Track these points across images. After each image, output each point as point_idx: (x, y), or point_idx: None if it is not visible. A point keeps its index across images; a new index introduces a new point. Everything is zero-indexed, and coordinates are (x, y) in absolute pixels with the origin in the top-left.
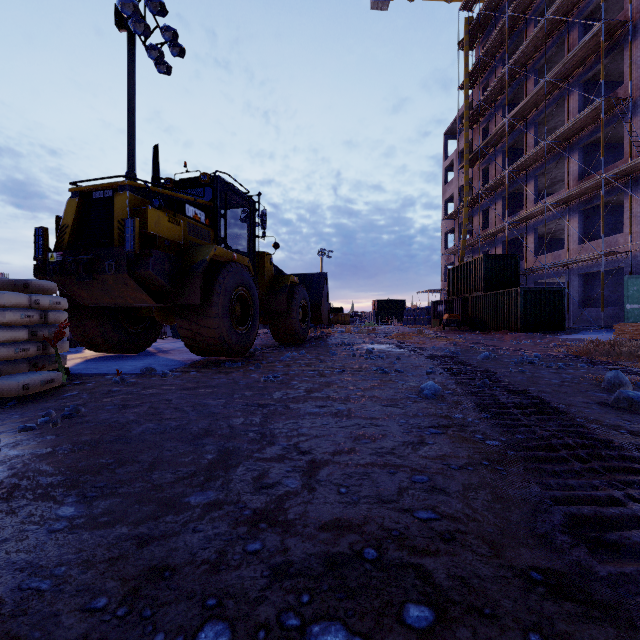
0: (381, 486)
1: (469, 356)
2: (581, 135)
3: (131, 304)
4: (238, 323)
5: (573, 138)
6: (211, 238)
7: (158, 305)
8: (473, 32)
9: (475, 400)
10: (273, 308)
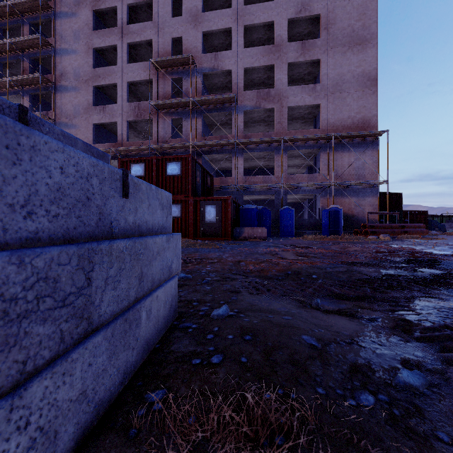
0: None
1: None
2: None
3: None
4: None
5: None
6: None
7: None
8: None
9: None
10: None
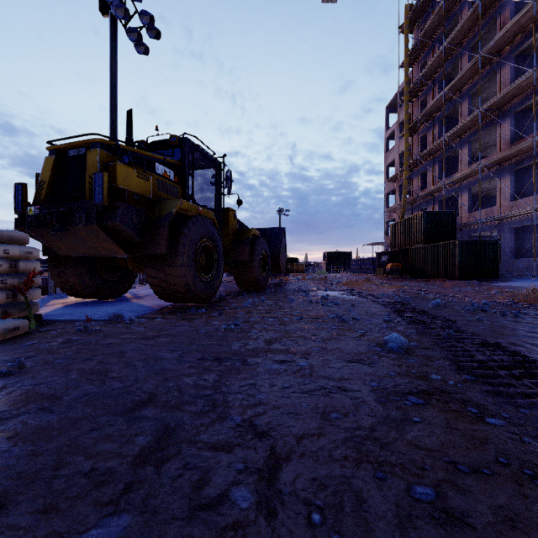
0: (370, 509)
1: (419, 303)
2: (513, 103)
3: (103, 254)
4: (203, 272)
5: (505, 106)
6: (179, 194)
7: (129, 255)
8: (412, 17)
9: (446, 355)
10: (237, 258)
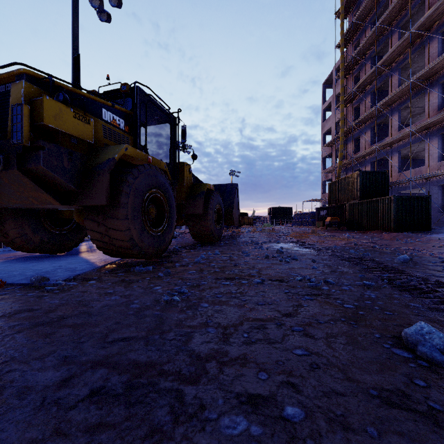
0: None
1: (381, 257)
2: (441, 74)
3: (37, 205)
4: (154, 225)
5: (433, 77)
6: (130, 144)
7: (70, 207)
8: (347, 4)
9: None
10: (191, 211)
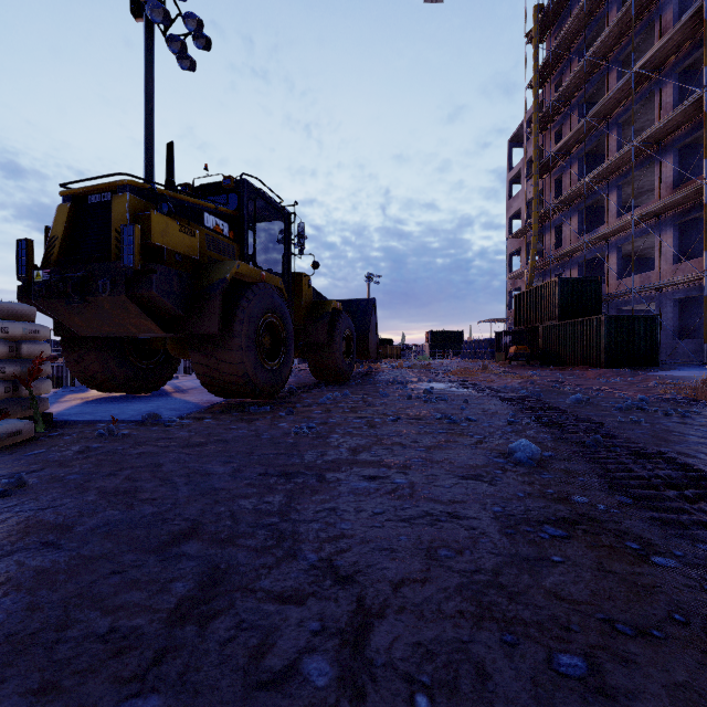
0: (497, 688)
1: (554, 398)
2: (676, 134)
3: (135, 334)
4: (268, 357)
5: (666, 138)
6: (236, 254)
7: (169, 335)
8: (543, 22)
9: (593, 469)
10: (312, 339)
